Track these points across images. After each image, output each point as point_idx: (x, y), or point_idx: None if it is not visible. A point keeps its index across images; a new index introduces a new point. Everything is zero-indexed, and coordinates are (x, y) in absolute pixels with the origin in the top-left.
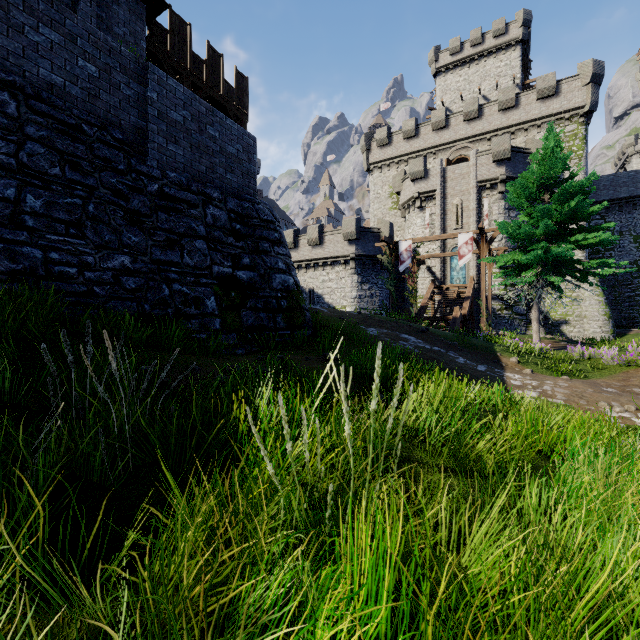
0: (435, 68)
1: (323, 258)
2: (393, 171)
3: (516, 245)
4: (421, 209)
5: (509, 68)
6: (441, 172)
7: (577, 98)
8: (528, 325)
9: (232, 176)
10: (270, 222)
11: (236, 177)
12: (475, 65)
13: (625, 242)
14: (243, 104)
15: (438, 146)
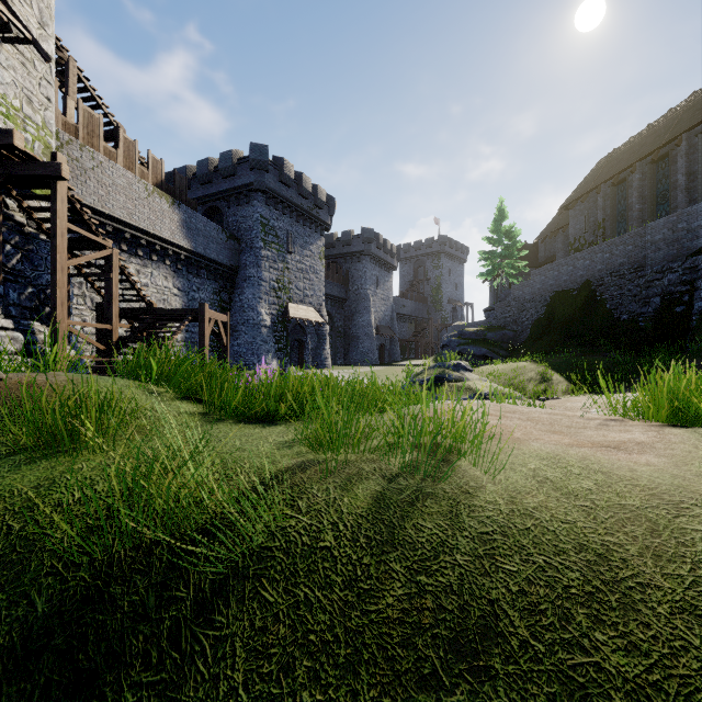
0: None
1: None
2: None
3: None
4: None
5: None
6: None
7: None
8: None
9: (697, 241)
10: None
11: (701, 239)
12: None
13: None
14: None
15: None
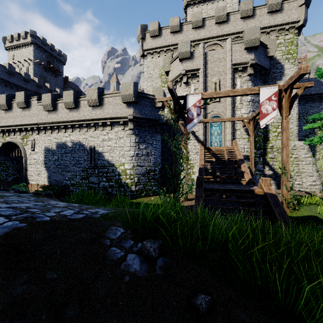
0: (186, 1)
1: (103, 118)
2: (162, 57)
3: None
4: (187, 84)
5: (232, 9)
6: (204, 54)
7: (294, 15)
8: None
9: None
10: None
11: None
12: (211, 3)
13: (301, 123)
14: None
15: (196, 41)
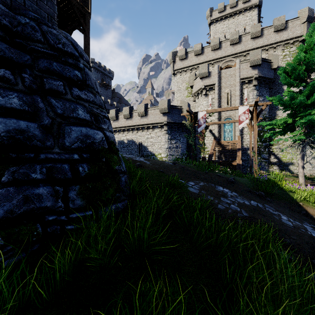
0: (210, 20)
1: (147, 124)
2: (188, 74)
3: (263, 117)
4: (206, 95)
5: (251, 20)
6: (218, 73)
7: (298, 31)
8: (269, 165)
9: None
10: (69, 55)
11: None
12: (232, 18)
13: None
14: (86, 4)
15: (215, 59)
